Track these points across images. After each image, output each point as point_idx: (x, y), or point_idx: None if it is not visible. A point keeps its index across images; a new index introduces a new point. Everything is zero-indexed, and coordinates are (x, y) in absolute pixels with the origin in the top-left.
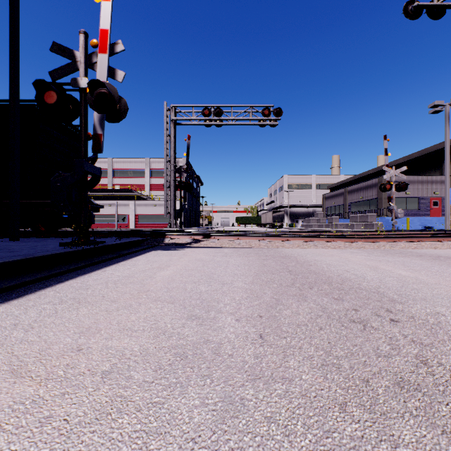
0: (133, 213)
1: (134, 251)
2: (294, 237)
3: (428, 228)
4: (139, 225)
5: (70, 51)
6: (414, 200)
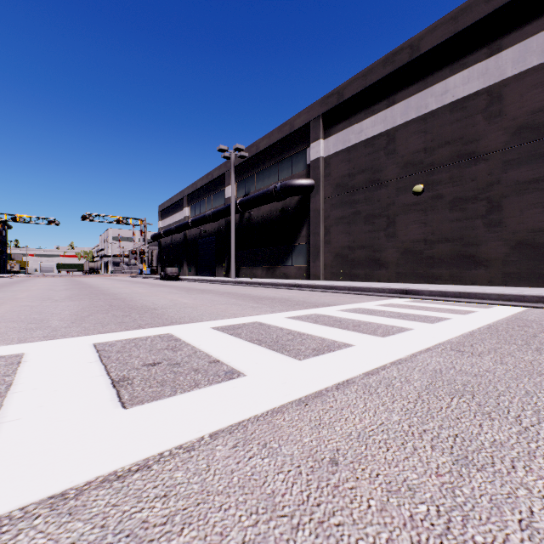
0: None
1: None
2: (47, 276)
3: None
4: None
5: None
6: None
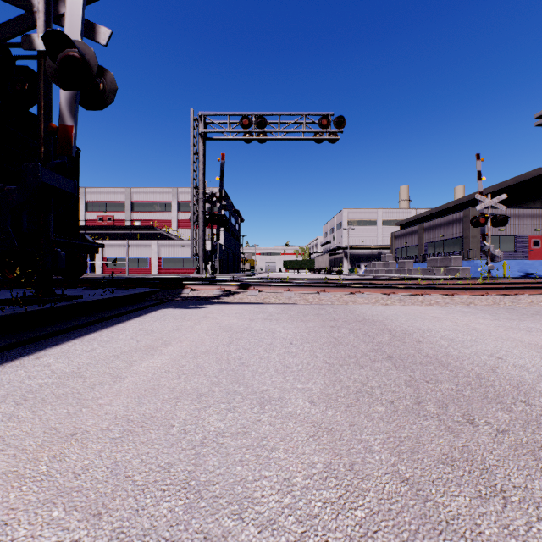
0: (156, 256)
1: (130, 310)
2: (369, 288)
3: (529, 275)
4: (163, 270)
5: None
6: (509, 239)
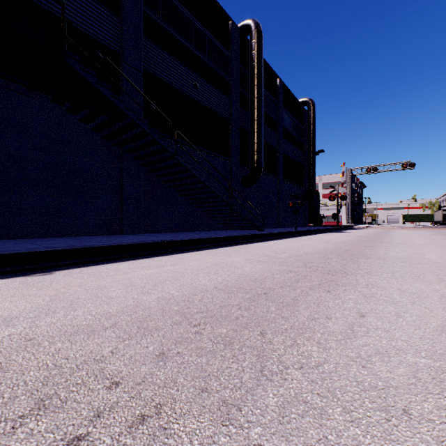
0: None
1: (348, 229)
2: (402, 227)
3: None
4: None
5: (334, 187)
6: None
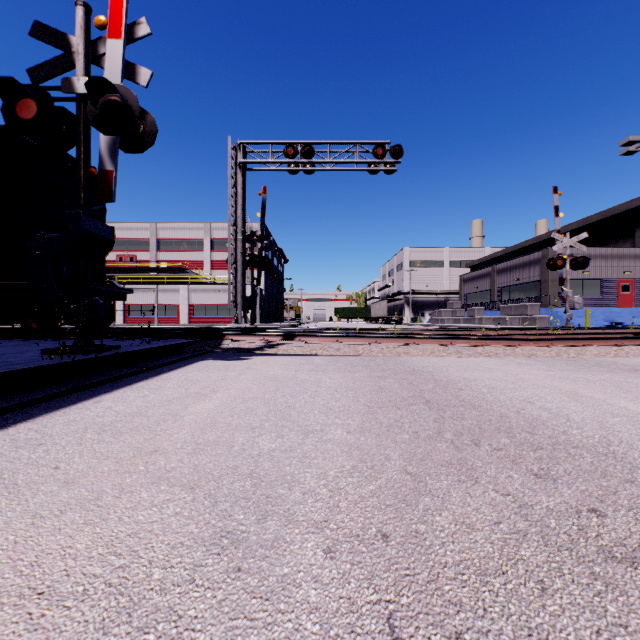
0: (186, 303)
1: (170, 361)
2: (425, 339)
3: (616, 324)
4: (194, 319)
5: (62, 35)
6: (595, 283)
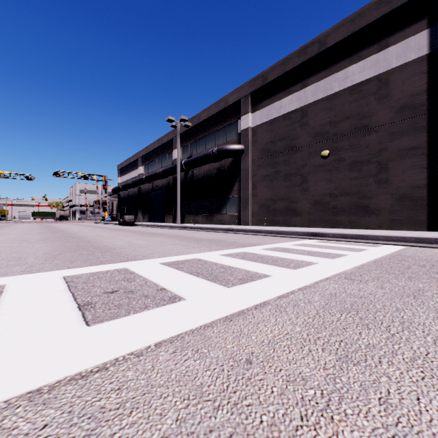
0: None
1: None
2: (24, 222)
3: None
4: None
5: None
6: None
